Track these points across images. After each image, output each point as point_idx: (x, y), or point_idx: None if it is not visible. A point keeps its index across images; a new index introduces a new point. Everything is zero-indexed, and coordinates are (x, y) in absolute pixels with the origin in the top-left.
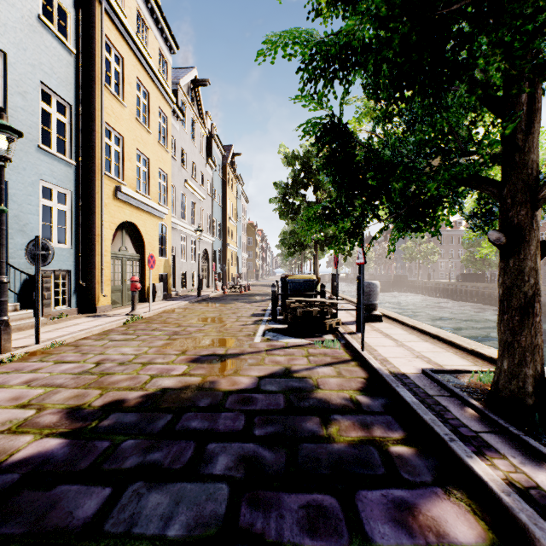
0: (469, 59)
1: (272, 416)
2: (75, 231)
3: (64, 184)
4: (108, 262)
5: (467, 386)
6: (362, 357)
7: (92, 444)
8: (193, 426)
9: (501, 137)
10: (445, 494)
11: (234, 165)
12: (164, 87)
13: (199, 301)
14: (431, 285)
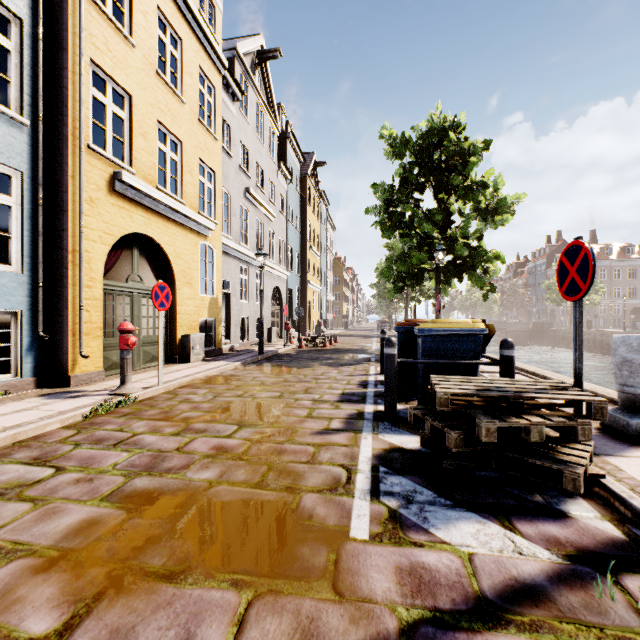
0: None
1: None
2: (31, 243)
3: (3, 157)
4: (98, 298)
5: None
6: None
7: None
8: None
9: None
10: None
11: (316, 180)
12: (207, 37)
13: (258, 361)
14: (593, 336)
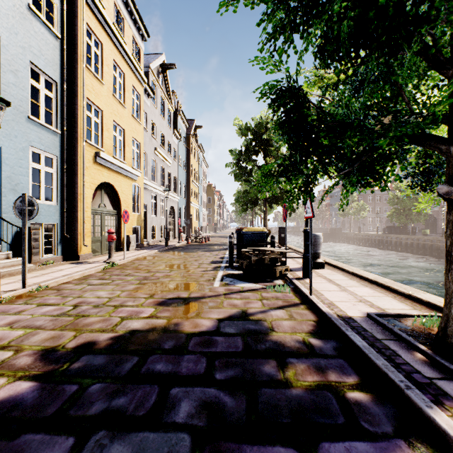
0: (432, 9)
1: (232, 359)
2: (60, 190)
3: (51, 150)
4: (89, 217)
5: (412, 329)
6: (310, 300)
7: (61, 387)
8: (157, 369)
9: (448, 97)
10: (409, 448)
11: (196, 136)
12: (137, 69)
13: (166, 250)
14: (361, 236)
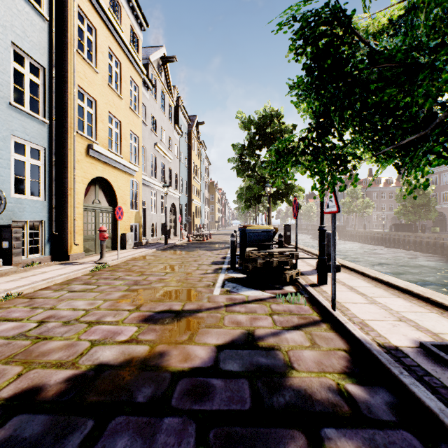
0: None
1: (235, 428)
2: (49, 185)
3: (37, 141)
4: (81, 213)
5: None
6: (334, 317)
7: None
8: None
9: None
10: None
11: (198, 133)
12: (135, 59)
13: (165, 249)
14: (367, 234)
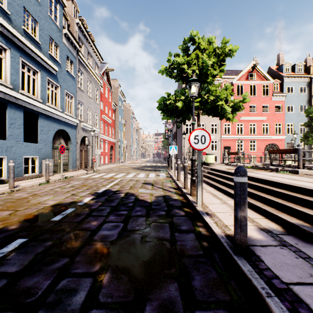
0: None
1: None
2: (307, 148)
3: None
4: None
5: None
6: None
7: None
8: None
9: None
10: None
11: None
12: None
13: None
14: None
